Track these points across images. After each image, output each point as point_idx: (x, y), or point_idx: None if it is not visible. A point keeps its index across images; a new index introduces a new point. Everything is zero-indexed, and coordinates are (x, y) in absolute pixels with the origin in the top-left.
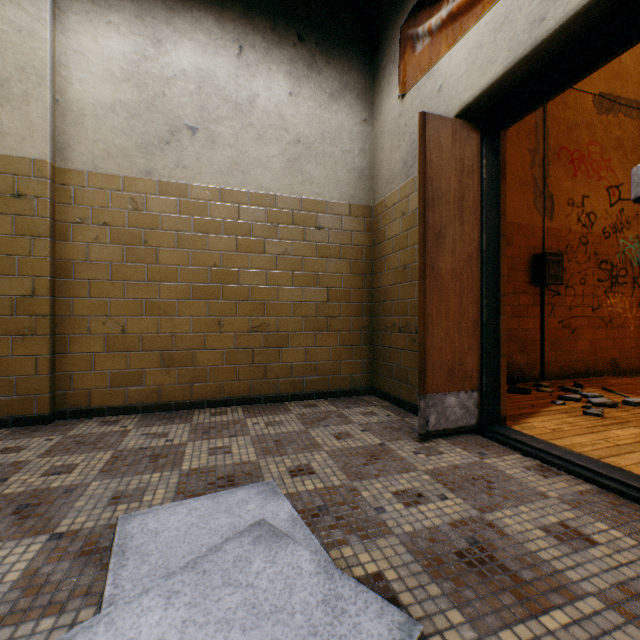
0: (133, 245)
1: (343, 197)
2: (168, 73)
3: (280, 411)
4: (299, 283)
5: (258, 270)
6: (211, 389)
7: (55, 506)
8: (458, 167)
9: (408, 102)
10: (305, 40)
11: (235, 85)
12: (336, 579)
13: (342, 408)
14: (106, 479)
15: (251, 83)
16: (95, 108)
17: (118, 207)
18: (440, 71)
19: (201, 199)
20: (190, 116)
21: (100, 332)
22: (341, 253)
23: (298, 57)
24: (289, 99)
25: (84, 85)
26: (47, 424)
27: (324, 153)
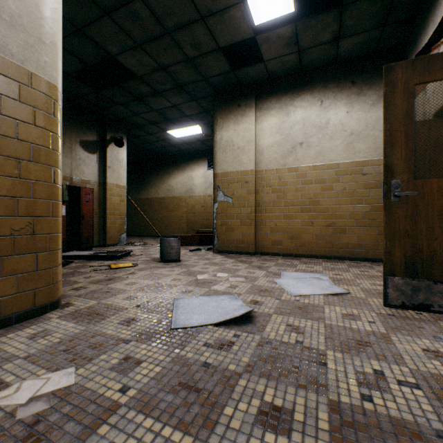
0: (279, 193)
1: (380, 155)
2: (291, 125)
3: (339, 262)
4: (352, 203)
5: (330, 198)
6: (308, 250)
7: (265, 268)
8: (432, 143)
9: (415, 102)
10: (355, 82)
11: (319, 119)
12: (333, 285)
13: (374, 265)
14: (275, 266)
15: (326, 115)
16: (267, 147)
17: (274, 180)
18: (427, 91)
19: (304, 171)
20: (299, 139)
21: (268, 225)
22: (378, 185)
23: (351, 93)
24: (346, 115)
25: (263, 140)
26: (254, 255)
27: (367, 135)
